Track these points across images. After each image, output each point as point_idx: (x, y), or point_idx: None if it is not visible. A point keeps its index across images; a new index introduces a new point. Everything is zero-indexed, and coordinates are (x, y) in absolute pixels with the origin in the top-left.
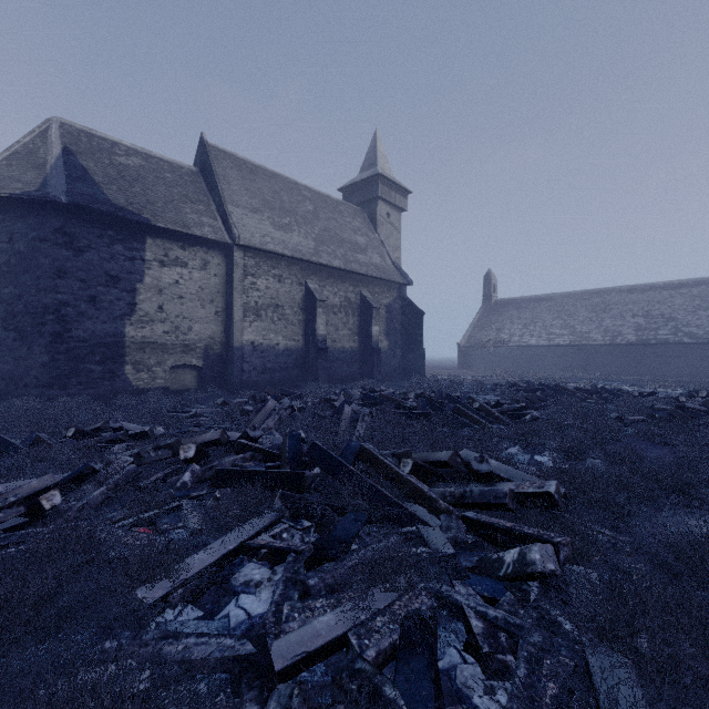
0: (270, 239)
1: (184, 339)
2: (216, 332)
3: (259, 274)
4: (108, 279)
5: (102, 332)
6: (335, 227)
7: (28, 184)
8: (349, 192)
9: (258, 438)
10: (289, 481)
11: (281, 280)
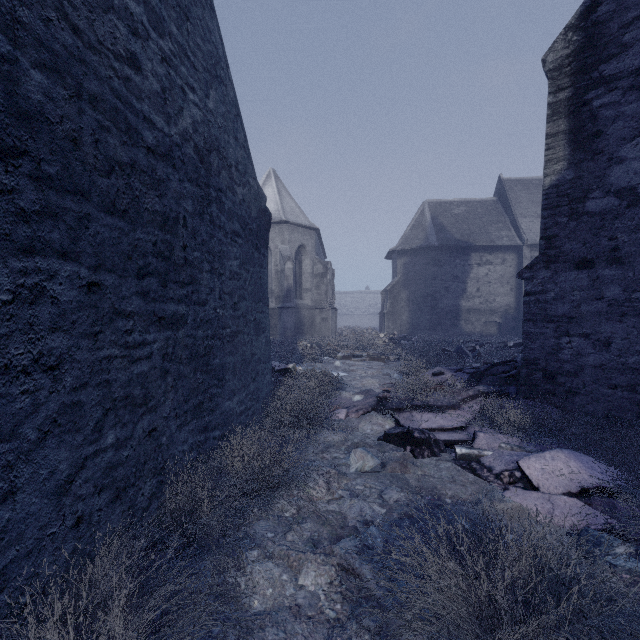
0: None
1: (490, 306)
2: (510, 302)
3: None
4: (452, 278)
5: (450, 304)
6: None
7: (420, 240)
8: None
9: None
10: None
11: None
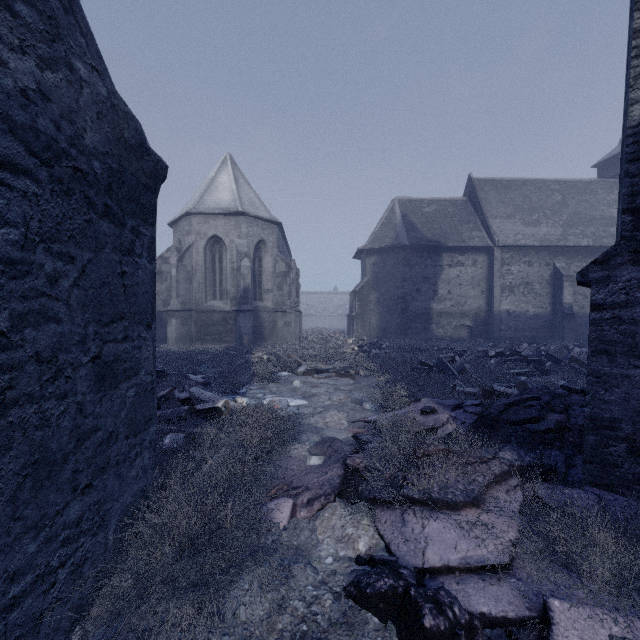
0: (521, 236)
1: (462, 309)
2: (481, 304)
3: (512, 262)
4: (423, 279)
5: (421, 307)
6: (584, 208)
7: (391, 238)
8: (605, 166)
9: (520, 352)
10: (535, 362)
11: (531, 264)
